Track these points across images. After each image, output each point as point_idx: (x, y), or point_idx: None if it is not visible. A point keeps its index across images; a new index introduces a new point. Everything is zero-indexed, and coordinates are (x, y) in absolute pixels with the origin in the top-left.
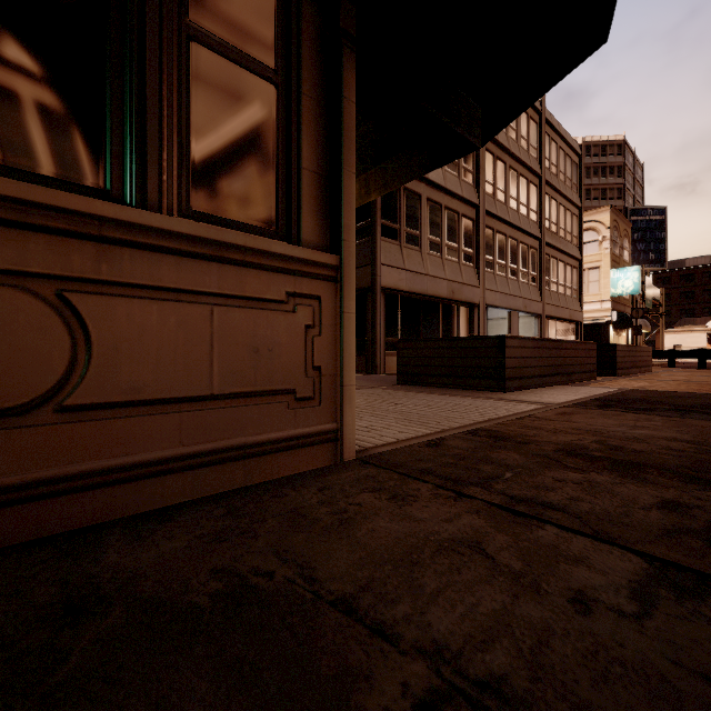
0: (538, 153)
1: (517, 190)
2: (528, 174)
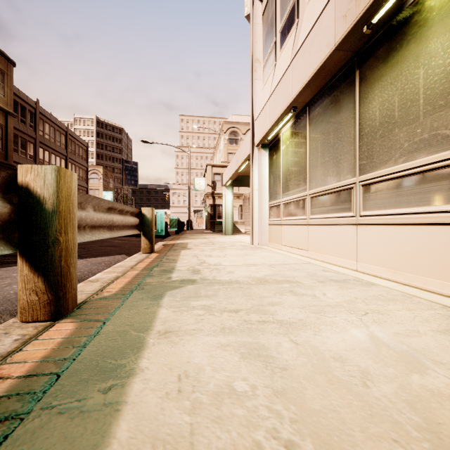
0: (66, 147)
1: (55, 161)
2: (61, 155)
